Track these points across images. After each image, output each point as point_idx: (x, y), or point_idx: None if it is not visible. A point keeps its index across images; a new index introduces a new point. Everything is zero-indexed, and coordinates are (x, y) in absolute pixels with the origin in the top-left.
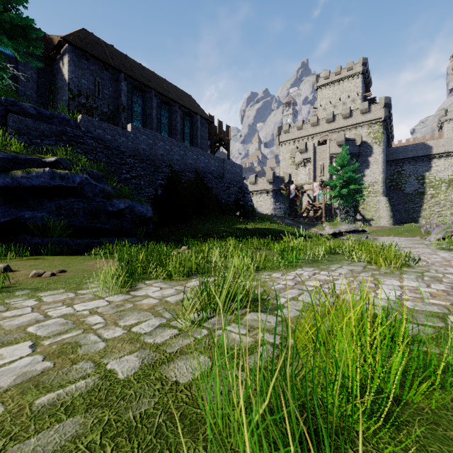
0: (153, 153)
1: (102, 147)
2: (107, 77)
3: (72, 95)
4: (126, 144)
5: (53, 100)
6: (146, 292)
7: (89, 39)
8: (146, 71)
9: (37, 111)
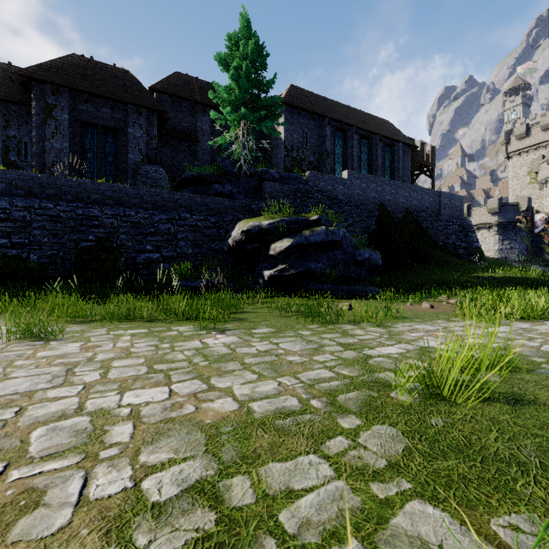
0: (366, 197)
1: (325, 198)
2: (313, 126)
3: (287, 151)
4: (343, 192)
5: (270, 159)
6: (524, 326)
7: (297, 94)
8: (344, 108)
9: (279, 175)
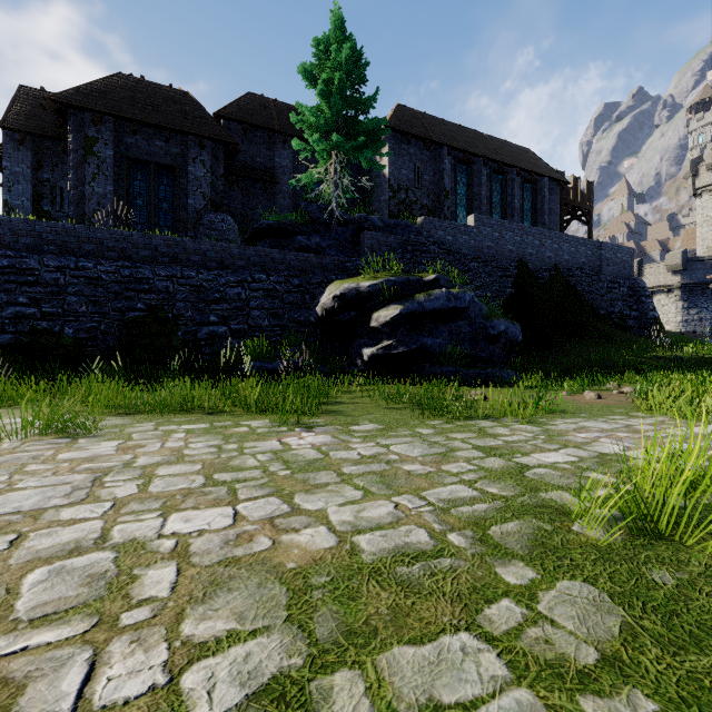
0: (500, 250)
1: (444, 253)
2: (427, 158)
3: (392, 192)
4: (468, 244)
5: (370, 203)
6: None
7: (406, 116)
8: (469, 133)
9: (383, 222)
